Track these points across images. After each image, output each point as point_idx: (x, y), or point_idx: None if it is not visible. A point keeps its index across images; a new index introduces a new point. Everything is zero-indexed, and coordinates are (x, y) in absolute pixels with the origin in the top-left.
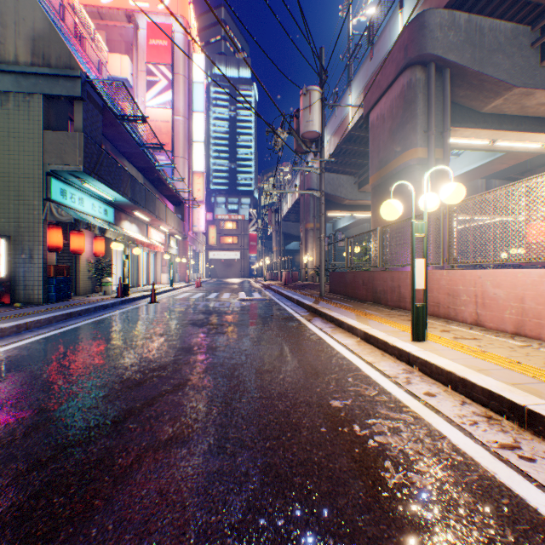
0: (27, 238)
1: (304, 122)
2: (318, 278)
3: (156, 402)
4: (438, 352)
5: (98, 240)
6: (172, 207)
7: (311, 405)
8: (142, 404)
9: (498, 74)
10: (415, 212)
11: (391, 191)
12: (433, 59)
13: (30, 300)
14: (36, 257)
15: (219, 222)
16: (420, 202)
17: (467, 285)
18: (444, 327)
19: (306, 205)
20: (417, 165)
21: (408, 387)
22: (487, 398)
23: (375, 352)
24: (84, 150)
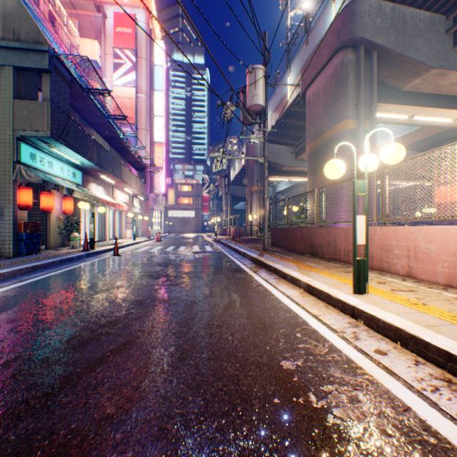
0: None
1: (250, 96)
2: (261, 234)
3: (98, 366)
4: (382, 306)
5: (67, 200)
6: (135, 172)
7: (261, 368)
8: (82, 369)
9: (418, 56)
10: (346, 176)
11: (334, 151)
12: (362, 42)
13: (1, 253)
14: (6, 215)
15: (177, 186)
16: (360, 162)
17: (399, 240)
18: (379, 279)
19: (251, 171)
20: (348, 135)
21: (357, 344)
22: (444, 360)
23: (319, 304)
24: (52, 117)
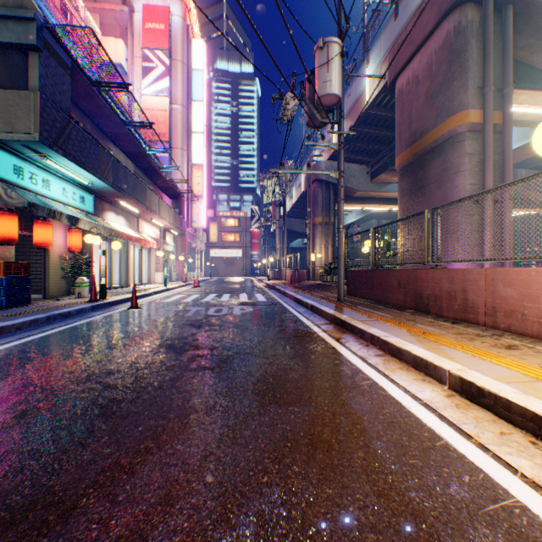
0: None
1: (320, 83)
2: (327, 278)
3: None
4: None
5: (72, 233)
6: (169, 200)
7: None
8: None
9: None
10: (465, 193)
11: None
12: None
13: None
14: None
15: (220, 219)
16: None
17: None
18: None
19: (313, 197)
20: (468, 133)
21: None
22: None
23: (516, 438)
24: (41, 114)
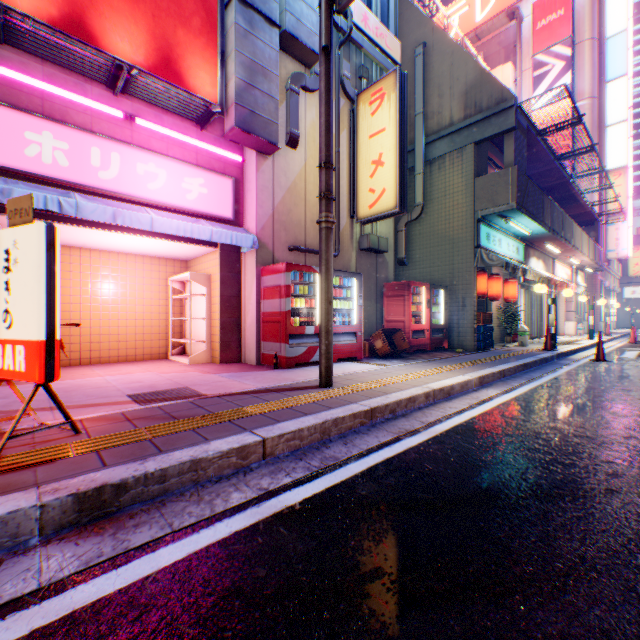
0: (458, 287)
1: None
2: None
3: None
4: None
5: (507, 284)
6: None
7: None
8: None
9: None
10: None
11: None
12: None
13: (460, 346)
14: (466, 305)
15: None
16: None
17: None
18: None
19: None
20: None
21: None
22: None
23: None
24: (515, 184)
